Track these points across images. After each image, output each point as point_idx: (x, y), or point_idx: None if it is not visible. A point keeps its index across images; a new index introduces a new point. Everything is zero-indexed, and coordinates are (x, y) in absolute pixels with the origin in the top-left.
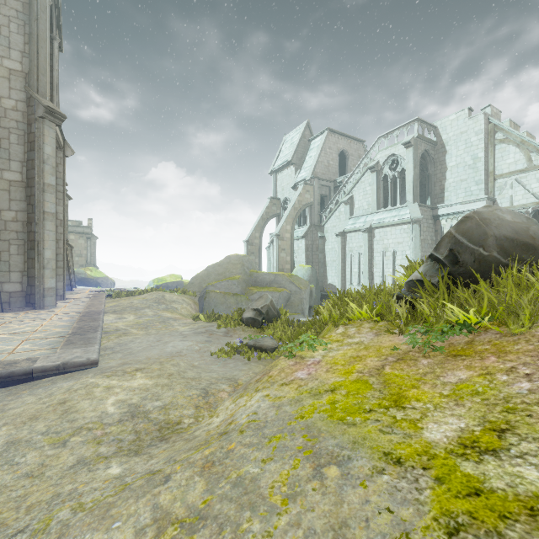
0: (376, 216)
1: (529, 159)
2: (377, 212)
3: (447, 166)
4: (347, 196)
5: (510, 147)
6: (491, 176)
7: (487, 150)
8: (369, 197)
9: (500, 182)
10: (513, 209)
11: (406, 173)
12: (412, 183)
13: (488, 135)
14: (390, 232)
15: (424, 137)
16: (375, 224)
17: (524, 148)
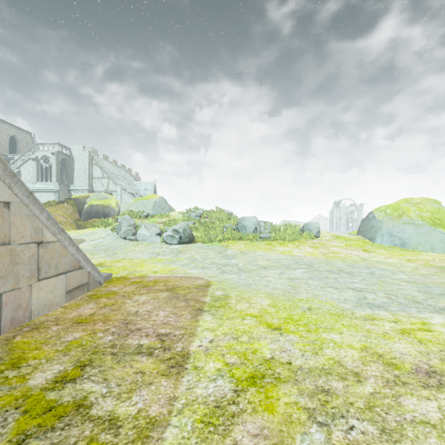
0: (36, 185)
1: (103, 174)
2: (37, 183)
3: (75, 168)
4: (16, 170)
5: (98, 168)
6: (91, 177)
7: (90, 166)
8: (32, 174)
9: (95, 180)
10: (98, 191)
11: (53, 167)
12: (56, 173)
13: (90, 160)
14: (44, 195)
15: (62, 152)
16: (35, 190)
17: (102, 169)
